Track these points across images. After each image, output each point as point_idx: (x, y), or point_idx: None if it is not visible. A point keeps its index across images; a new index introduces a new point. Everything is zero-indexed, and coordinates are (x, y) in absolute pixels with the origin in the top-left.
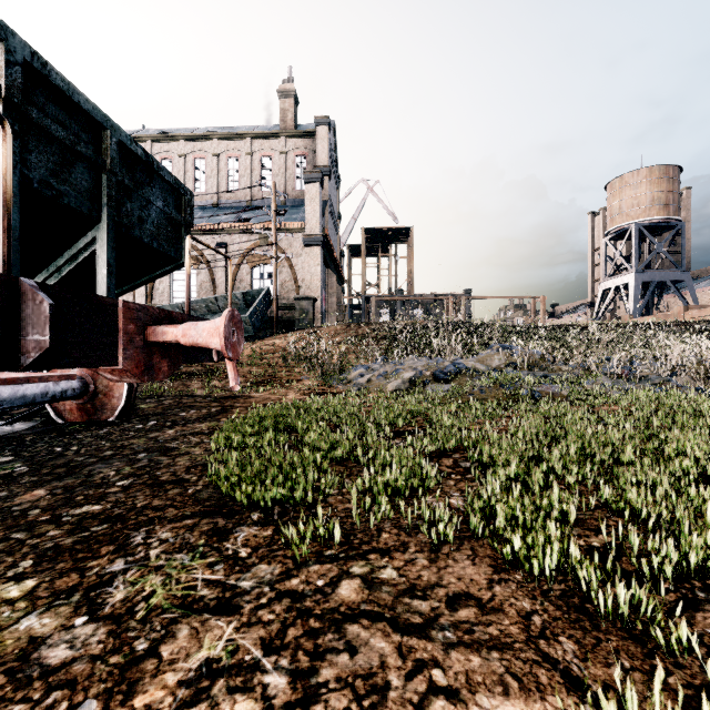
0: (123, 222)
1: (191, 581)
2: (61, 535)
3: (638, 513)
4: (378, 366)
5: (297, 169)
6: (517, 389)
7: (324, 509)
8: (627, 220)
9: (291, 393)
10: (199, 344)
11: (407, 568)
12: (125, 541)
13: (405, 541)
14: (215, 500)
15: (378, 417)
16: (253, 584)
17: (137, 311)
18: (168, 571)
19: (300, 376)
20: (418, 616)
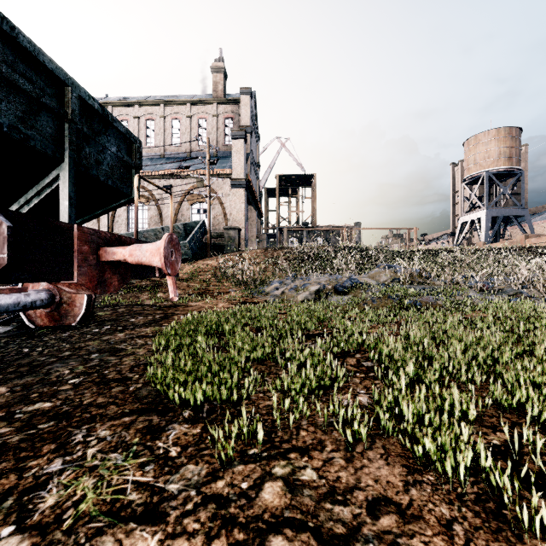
0: (83, 163)
1: (121, 484)
2: (10, 432)
3: (525, 409)
4: (290, 281)
5: (226, 128)
6: (402, 300)
7: (248, 407)
8: (480, 169)
9: (220, 302)
10: (143, 262)
11: (326, 469)
12: (67, 440)
13: (322, 439)
14: (152, 398)
15: (292, 323)
16: (180, 486)
17: (90, 234)
18: (101, 473)
19: (228, 289)
20: (341, 525)
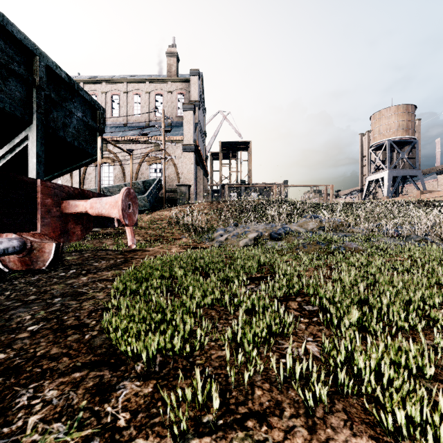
0: (50, 125)
1: None
2: None
3: None
4: (232, 229)
5: (178, 102)
6: (329, 245)
7: (200, 358)
8: (383, 138)
9: (174, 247)
10: (103, 214)
11: (288, 442)
12: (10, 403)
13: (278, 401)
14: (106, 348)
15: (237, 267)
16: None
17: (53, 188)
18: None
19: (180, 236)
20: None
